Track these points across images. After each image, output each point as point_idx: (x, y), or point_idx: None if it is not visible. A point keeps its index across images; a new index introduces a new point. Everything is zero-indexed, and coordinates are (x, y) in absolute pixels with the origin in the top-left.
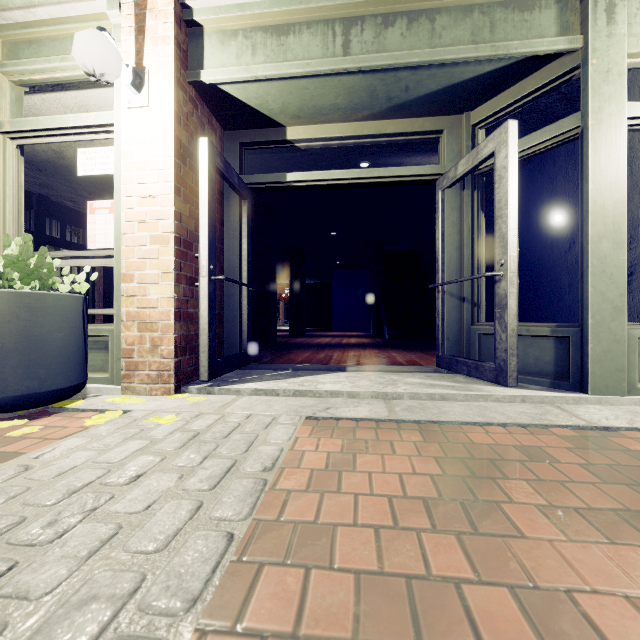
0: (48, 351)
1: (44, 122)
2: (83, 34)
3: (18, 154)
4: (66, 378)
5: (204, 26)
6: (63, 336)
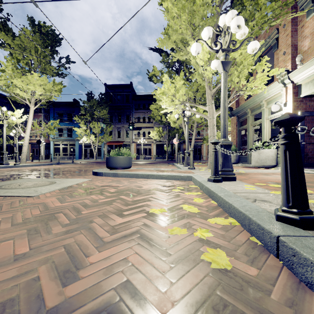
0: (268, 158)
1: (272, 116)
2: (272, 107)
3: (269, 122)
4: (271, 163)
5: (301, 84)
6: (270, 156)
